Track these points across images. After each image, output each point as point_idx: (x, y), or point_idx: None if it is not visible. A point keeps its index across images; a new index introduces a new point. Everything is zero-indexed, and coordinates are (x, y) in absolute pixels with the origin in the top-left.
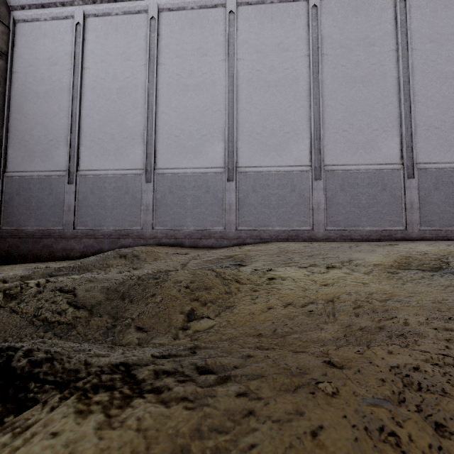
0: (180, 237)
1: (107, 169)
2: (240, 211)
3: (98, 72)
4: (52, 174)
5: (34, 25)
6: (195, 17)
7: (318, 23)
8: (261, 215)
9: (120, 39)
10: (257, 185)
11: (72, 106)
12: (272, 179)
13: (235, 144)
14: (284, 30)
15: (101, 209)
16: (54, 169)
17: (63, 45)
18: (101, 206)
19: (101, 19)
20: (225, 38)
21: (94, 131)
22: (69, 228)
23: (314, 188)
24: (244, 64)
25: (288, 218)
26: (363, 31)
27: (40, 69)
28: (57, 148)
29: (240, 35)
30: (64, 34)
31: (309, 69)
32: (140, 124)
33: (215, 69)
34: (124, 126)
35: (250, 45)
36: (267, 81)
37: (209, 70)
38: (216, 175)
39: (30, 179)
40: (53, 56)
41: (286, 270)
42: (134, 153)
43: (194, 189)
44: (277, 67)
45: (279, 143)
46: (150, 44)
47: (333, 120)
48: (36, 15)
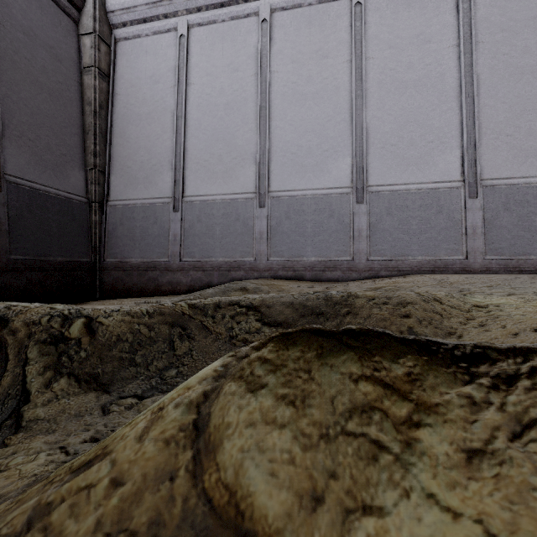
0: (299, 269)
1: (215, 194)
2: (371, 238)
3: (204, 86)
4: (156, 202)
5: (135, 42)
6: (313, 14)
7: (471, 4)
8: (398, 242)
9: (227, 48)
10: (392, 207)
11: (176, 126)
12: (411, 199)
13: (364, 159)
14: (425, 17)
15: (208, 239)
16: (158, 196)
17: (165, 61)
18: (208, 235)
19: (205, 28)
20: (350, 35)
21: (200, 153)
22: (175, 260)
23: (468, 208)
24: (374, 63)
25: (433, 245)
26: (533, 8)
27: (142, 89)
28: (161, 173)
29: (368, 29)
30: (167, 49)
31: (459, 62)
32: (250, 142)
33: (338, 73)
34: (233, 145)
35: (381, 39)
36: (404, 81)
37: (331, 74)
38: (341, 196)
39: (133, 207)
40: (155, 74)
41: (486, 297)
42: (244, 175)
43: (315, 213)
44: (415, 63)
45: (419, 155)
46: (261, 50)
47: (491, 123)
48: (138, 31)
